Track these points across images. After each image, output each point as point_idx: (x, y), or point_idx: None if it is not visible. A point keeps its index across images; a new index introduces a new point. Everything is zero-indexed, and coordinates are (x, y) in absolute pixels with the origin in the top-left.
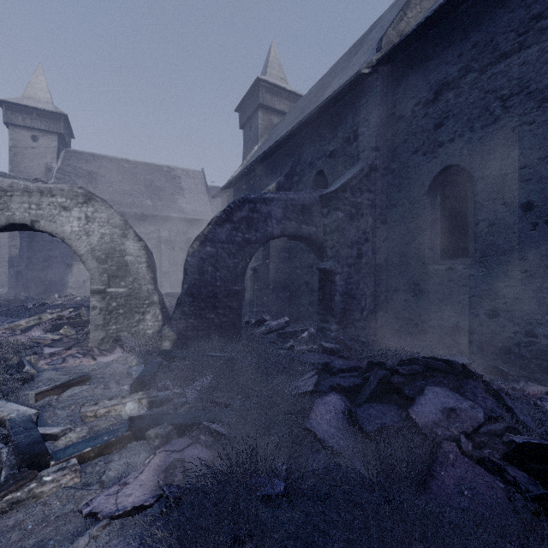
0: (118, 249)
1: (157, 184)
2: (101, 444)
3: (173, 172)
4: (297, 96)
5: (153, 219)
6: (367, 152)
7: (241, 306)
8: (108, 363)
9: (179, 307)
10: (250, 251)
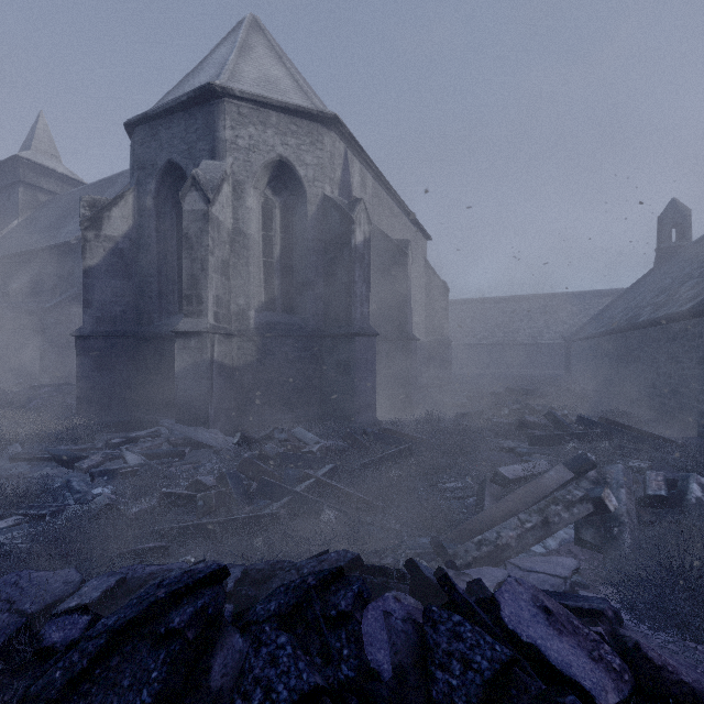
0: None
1: None
2: None
3: None
4: (72, 179)
5: None
6: (78, 285)
7: None
8: None
9: None
10: None
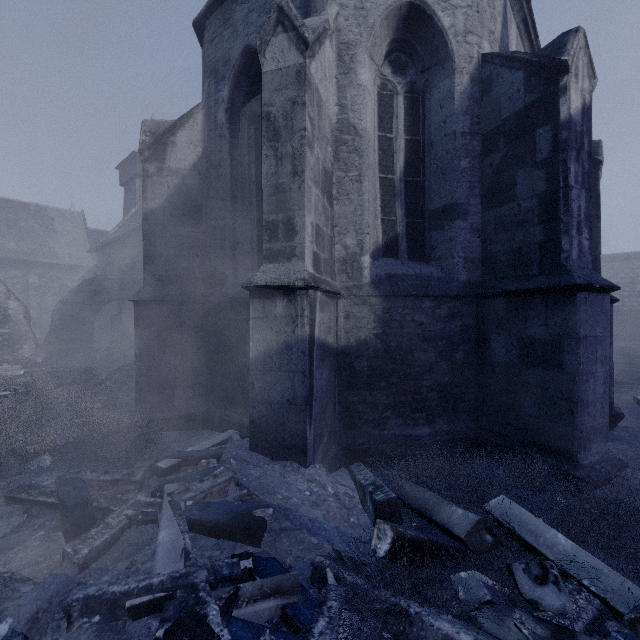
0: (3, 306)
1: (23, 225)
2: (15, 376)
3: (44, 212)
4: None
5: (19, 263)
6: None
7: (90, 339)
8: (1, 368)
9: (48, 339)
10: (97, 308)
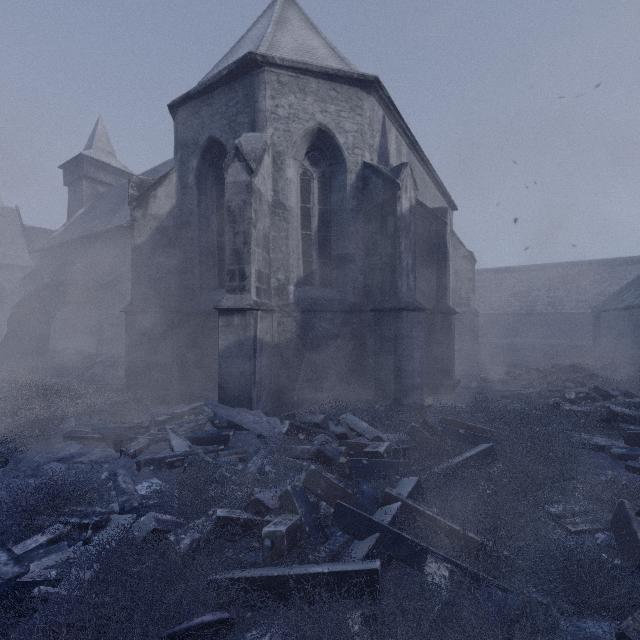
0: None
1: None
2: None
3: None
4: (124, 172)
5: None
6: (129, 263)
7: (48, 341)
8: None
9: (5, 341)
10: (54, 311)
